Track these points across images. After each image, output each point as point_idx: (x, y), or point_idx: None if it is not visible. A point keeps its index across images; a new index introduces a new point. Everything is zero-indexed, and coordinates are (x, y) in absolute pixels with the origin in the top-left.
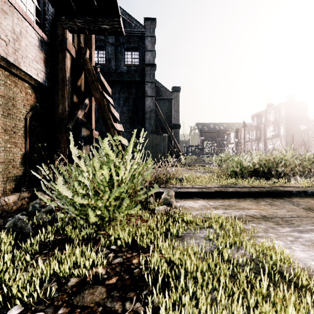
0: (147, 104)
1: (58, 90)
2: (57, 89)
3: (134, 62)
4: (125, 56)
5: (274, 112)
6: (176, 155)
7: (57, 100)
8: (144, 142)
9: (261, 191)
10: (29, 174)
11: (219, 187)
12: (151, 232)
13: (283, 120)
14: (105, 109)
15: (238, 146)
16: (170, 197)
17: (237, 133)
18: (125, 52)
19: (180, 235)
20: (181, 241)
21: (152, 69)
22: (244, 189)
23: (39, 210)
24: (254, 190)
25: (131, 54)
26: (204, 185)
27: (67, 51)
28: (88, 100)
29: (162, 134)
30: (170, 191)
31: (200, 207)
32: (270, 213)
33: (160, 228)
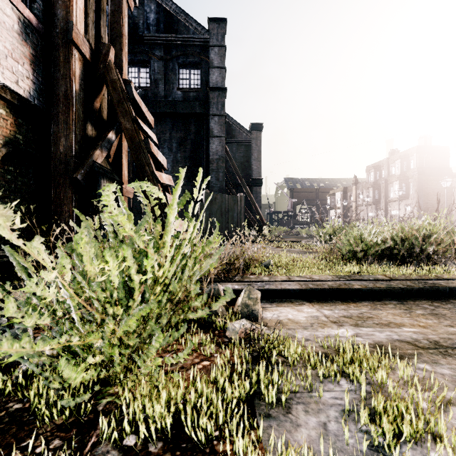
0: (213, 148)
1: (58, 113)
2: (56, 111)
3: (194, 85)
4: (180, 76)
5: (401, 161)
6: (256, 226)
7: (56, 130)
8: (208, 205)
9: (409, 287)
10: (0, 259)
11: (334, 280)
12: (218, 394)
13: (414, 174)
14: (142, 147)
15: (347, 213)
16: (252, 303)
17: (345, 193)
18: (180, 70)
19: (281, 397)
20: (285, 419)
21: (221, 96)
22: (380, 284)
23: (3, 331)
24: (398, 286)
25: (189, 73)
26: (309, 277)
27: (74, 47)
28: (113, 134)
29: (235, 194)
30: (253, 289)
31: (309, 321)
32: (443, 335)
33: (238, 387)
